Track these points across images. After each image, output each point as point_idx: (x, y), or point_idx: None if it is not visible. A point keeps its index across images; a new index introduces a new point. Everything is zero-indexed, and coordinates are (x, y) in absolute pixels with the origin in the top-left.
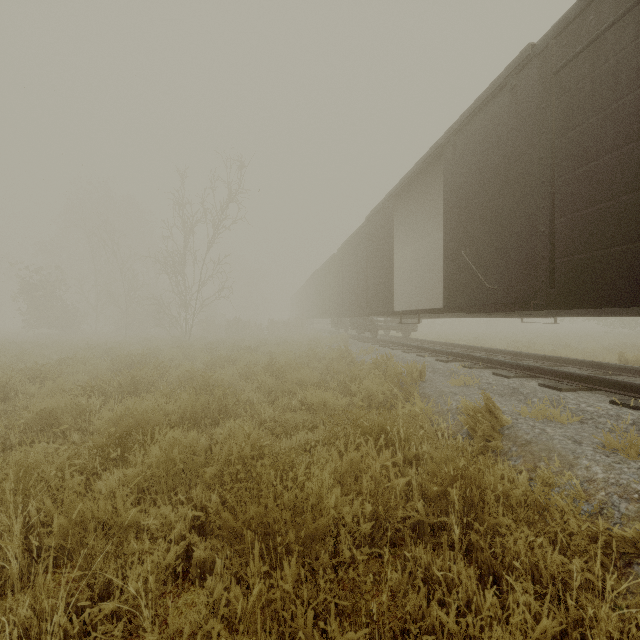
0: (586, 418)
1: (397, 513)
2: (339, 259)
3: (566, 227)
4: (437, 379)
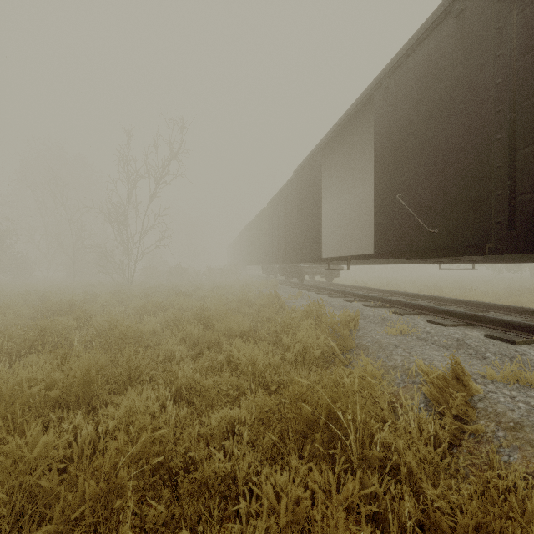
0: None
1: None
2: (269, 212)
3: (532, 158)
4: (370, 326)
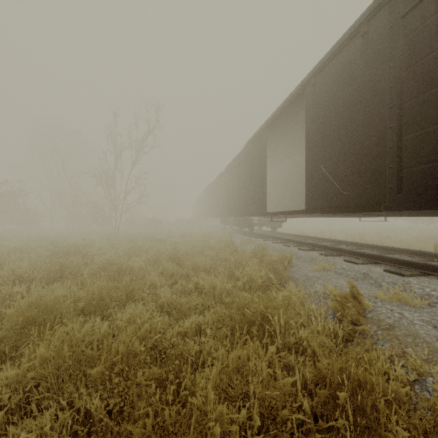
0: (433, 302)
1: (284, 414)
2: (226, 175)
3: (413, 142)
4: (301, 264)
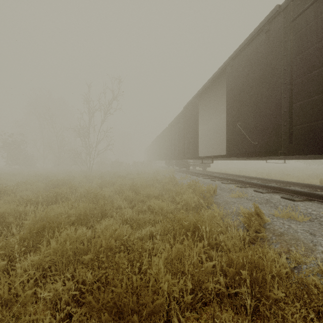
0: (313, 218)
1: (207, 285)
2: (169, 130)
3: (299, 108)
4: (223, 193)
